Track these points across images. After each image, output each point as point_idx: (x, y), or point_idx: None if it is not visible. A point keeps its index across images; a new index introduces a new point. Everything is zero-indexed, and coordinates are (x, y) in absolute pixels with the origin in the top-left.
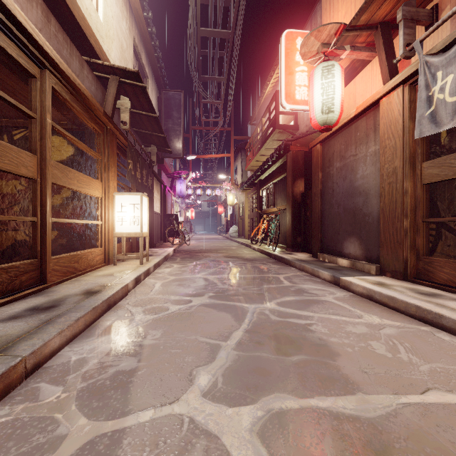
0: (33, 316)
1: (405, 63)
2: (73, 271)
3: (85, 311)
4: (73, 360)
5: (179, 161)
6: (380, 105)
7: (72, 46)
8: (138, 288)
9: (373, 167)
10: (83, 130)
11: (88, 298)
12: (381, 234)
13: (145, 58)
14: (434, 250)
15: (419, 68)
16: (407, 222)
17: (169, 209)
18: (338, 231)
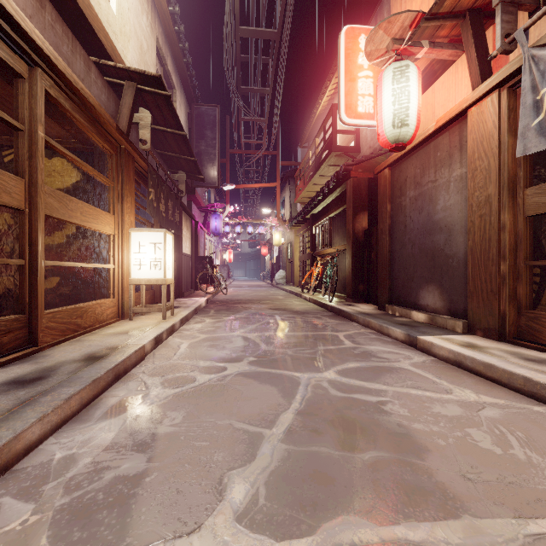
0: (9, 393)
1: (501, 61)
2: (74, 328)
3: (82, 384)
4: (56, 458)
5: (214, 192)
6: (468, 115)
7: (75, 42)
8: (158, 350)
9: (459, 195)
10: (91, 150)
11: (89, 366)
12: (469, 280)
13: (172, 64)
14: (538, 302)
15: (522, 64)
16: (504, 266)
17: (201, 250)
18: (412, 277)
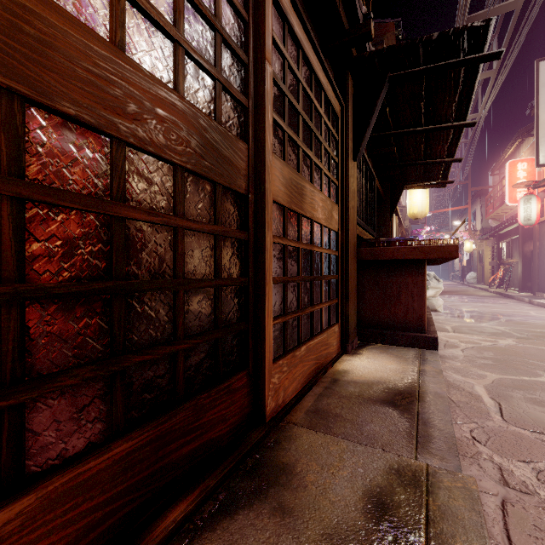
0: None
1: None
2: None
3: None
4: None
5: None
6: None
7: None
8: None
9: None
10: None
11: None
12: None
13: None
14: None
15: None
16: None
17: None
18: None
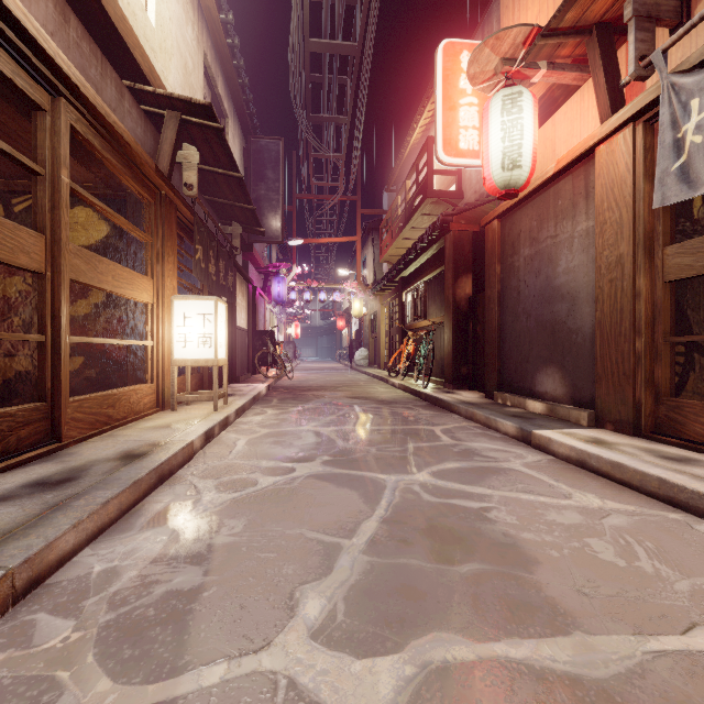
0: (33, 497)
1: (636, 88)
2: (105, 420)
3: (121, 487)
4: (95, 571)
5: (276, 248)
6: (595, 155)
7: (105, 63)
8: (210, 447)
9: (584, 254)
10: (124, 198)
11: (127, 466)
12: (597, 361)
13: (223, 87)
14: (682, 387)
15: (660, 94)
16: (640, 343)
17: (260, 322)
18: (527, 356)
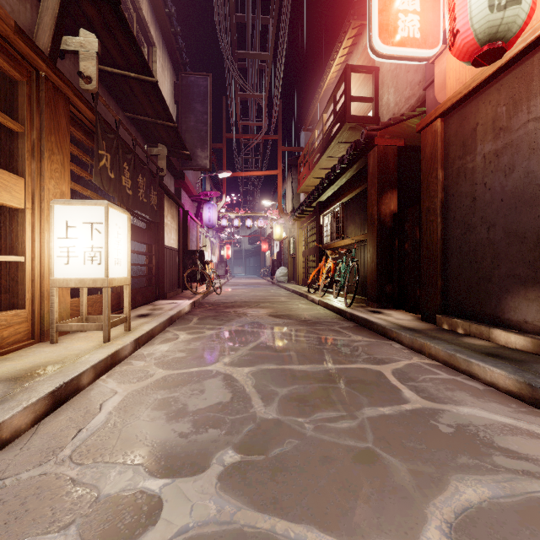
0: None
1: None
2: None
3: None
4: None
5: (210, 183)
6: None
7: None
8: (54, 418)
9: None
10: None
11: None
12: None
13: (149, 13)
14: None
15: None
16: None
17: (193, 243)
18: (490, 275)
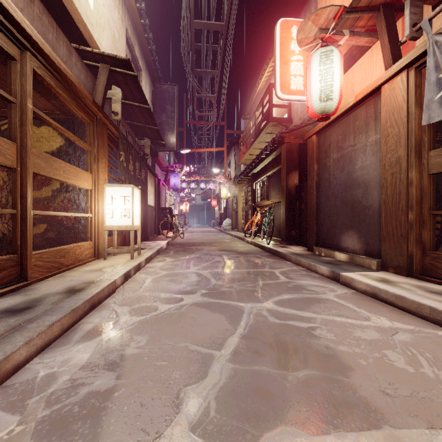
0: (1, 321)
1: (409, 46)
2: (58, 266)
3: (63, 313)
4: (40, 375)
5: (173, 155)
6: (381, 91)
7: (58, 31)
8: (127, 284)
9: (374, 157)
10: (73, 120)
11: (69, 298)
12: (383, 227)
13: (139, 51)
14: (439, 244)
15: (427, 48)
16: (412, 215)
17: (163, 202)
18: (335, 224)
